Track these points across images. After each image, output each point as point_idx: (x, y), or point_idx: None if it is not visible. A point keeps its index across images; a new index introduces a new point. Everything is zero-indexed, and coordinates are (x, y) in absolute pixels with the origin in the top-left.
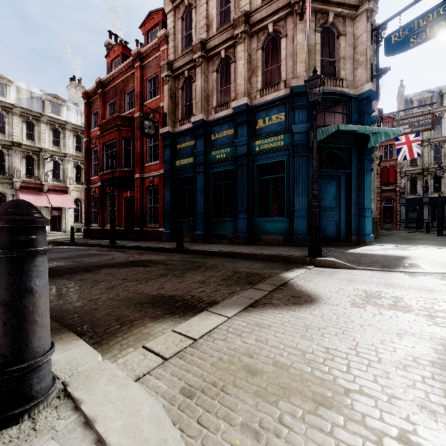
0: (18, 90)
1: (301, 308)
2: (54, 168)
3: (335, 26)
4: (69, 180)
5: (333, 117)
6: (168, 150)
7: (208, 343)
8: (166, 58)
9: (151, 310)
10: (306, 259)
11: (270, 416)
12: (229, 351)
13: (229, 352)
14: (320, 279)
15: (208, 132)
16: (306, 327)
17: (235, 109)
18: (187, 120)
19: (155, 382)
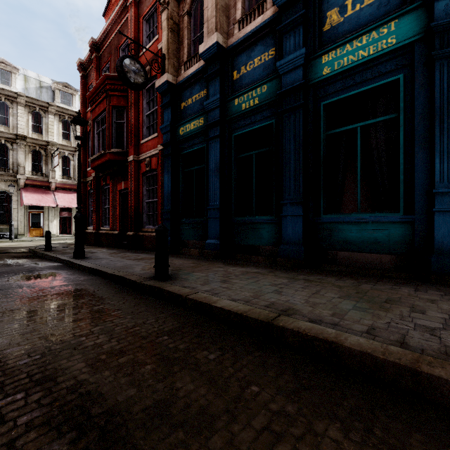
0: (26, 79)
1: None
2: (66, 165)
3: None
4: None
5: None
6: (168, 112)
7: None
8: None
9: None
10: None
11: None
12: None
13: None
14: None
15: (228, 67)
16: None
17: None
18: (195, 60)
19: None
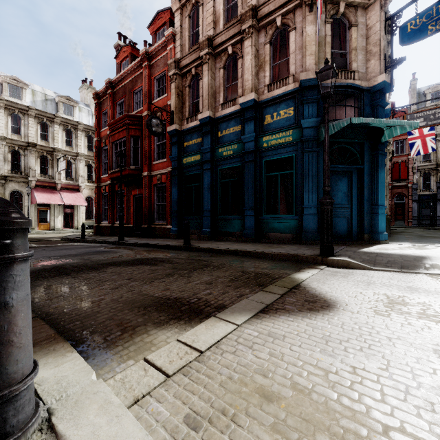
0: (33, 93)
1: (317, 315)
2: (67, 168)
3: (346, 16)
4: (81, 178)
5: (344, 111)
6: (176, 147)
7: (215, 357)
8: (173, 57)
9: (155, 314)
10: (317, 259)
11: None
12: (240, 368)
13: (240, 369)
14: (334, 281)
15: (215, 129)
16: (325, 338)
17: (243, 105)
18: (194, 117)
19: (155, 406)
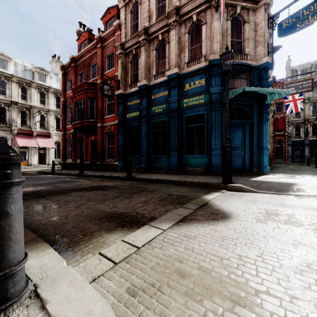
0: (15, 65)
1: (218, 223)
2: (41, 120)
3: (241, 16)
4: (51, 128)
5: (240, 82)
6: (121, 106)
7: (148, 251)
8: (119, 41)
9: (106, 224)
10: (220, 185)
11: (196, 313)
12: (164, 257)
13: (164, 258)
14: (231, 200)
15: (150, 93)
16: (222, 238)
17: (169, 77)
18: (134, 85)
19: (107, 282)
